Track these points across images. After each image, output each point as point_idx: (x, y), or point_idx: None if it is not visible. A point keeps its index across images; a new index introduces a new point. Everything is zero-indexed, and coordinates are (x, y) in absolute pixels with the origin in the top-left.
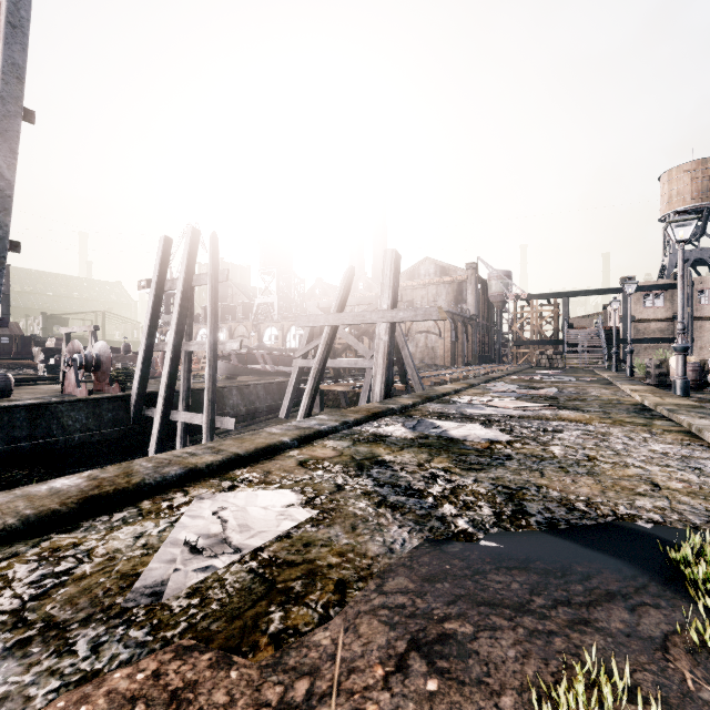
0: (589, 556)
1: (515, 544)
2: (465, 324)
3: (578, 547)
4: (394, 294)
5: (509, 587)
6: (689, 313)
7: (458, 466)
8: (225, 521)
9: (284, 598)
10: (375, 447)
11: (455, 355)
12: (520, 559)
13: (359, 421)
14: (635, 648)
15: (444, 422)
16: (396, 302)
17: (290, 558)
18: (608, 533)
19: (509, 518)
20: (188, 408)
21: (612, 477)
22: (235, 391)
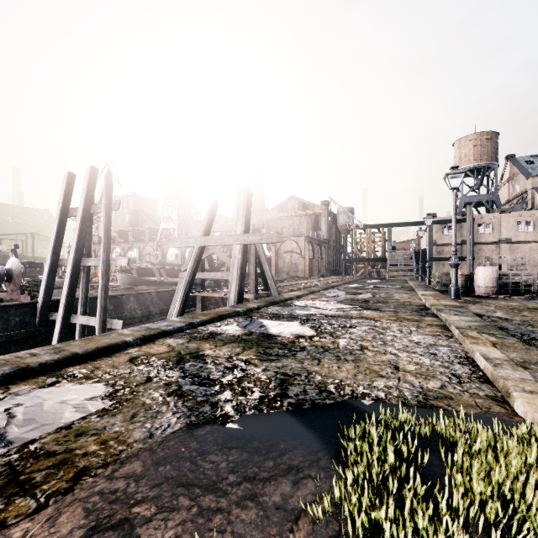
0: (297, 434)
1: (252, 425)
2: (320, 246)
3: (298, 425)
4: (246, 222)
5: (217, 466)
6: (471, 239)
7: (259, 357)
8: (13, 417)
9: (17, 490)
10: (204, 343)
11: (312, 269)
12: (245, 439)
13: (205, 321)
14: (275, 520)
15: (272, 321)
16: (248, 228)
17: (53, 449)
18: (334, 410)
19: (269, 401)
20: (85, 313)
21: (369, 363)
22: (132, 298)
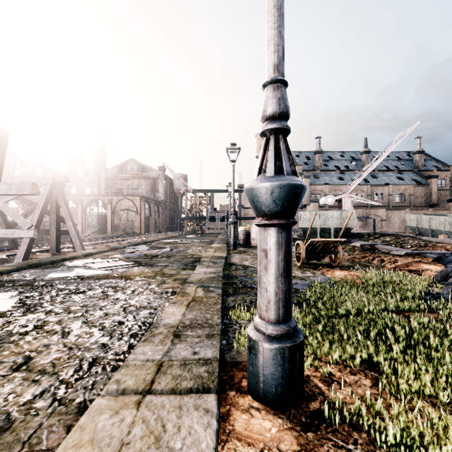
0: None
1: None
2: (157, 206)
3: None
4: None
5: None
6: None
7: None
8: None
9: None
10: None
11: (149, 226)
12: None
13: None
14: None
15: None
16: None
17: None
18: None
19: None
20: None
21: None
22: None
